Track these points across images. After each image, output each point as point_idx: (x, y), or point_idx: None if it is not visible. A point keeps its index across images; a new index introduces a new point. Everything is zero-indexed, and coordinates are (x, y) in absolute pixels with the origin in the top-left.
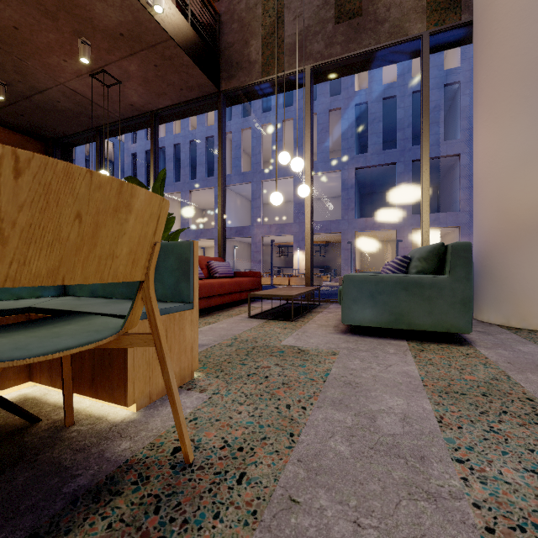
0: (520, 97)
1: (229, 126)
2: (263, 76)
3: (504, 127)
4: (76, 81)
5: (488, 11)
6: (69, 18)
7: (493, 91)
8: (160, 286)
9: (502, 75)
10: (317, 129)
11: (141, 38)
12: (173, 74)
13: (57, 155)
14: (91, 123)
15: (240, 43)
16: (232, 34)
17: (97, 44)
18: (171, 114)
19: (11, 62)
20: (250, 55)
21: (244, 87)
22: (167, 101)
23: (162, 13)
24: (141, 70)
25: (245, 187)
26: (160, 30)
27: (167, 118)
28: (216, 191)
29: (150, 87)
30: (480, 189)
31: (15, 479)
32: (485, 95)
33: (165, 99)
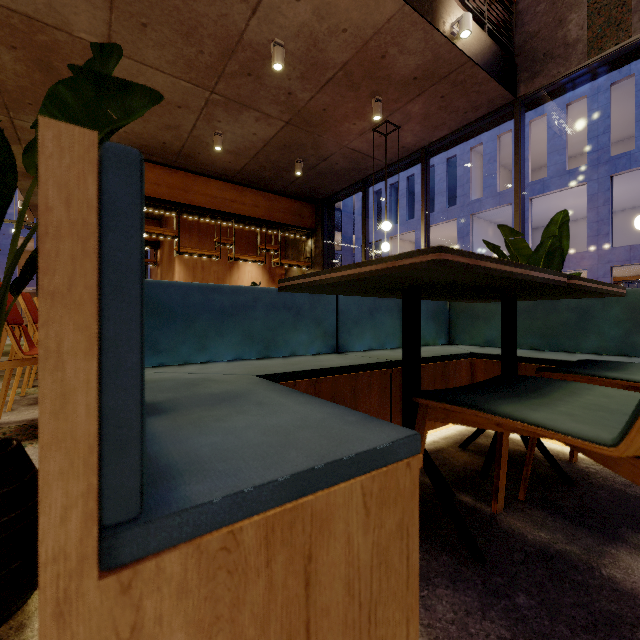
0: None
1: (478, 137)
2: (591, 55)
3: None
4: (357, 140)
5: None
6: (369, 83)
7: None
8: (596, 338)
9: None
10: (635, 99)
11: (435, 73)
12: (460, 99)
13: (324, 213)
14: (358, 176)
15: (550, 26)
16: (536, 19)
17: (387, 98)
18: (443, 145)
19: (311, 141)
20: (566, 35)
21: (555, 82)
22: (444, 131)
23: (468, 36)
24: (424, 107)
25: (501, 211)
26: (459, 56)
27: (438, 151)
28: (460, 222)
29: (429, 121)
30: None
31: (597, 493)
32: None
33: (441, 130)
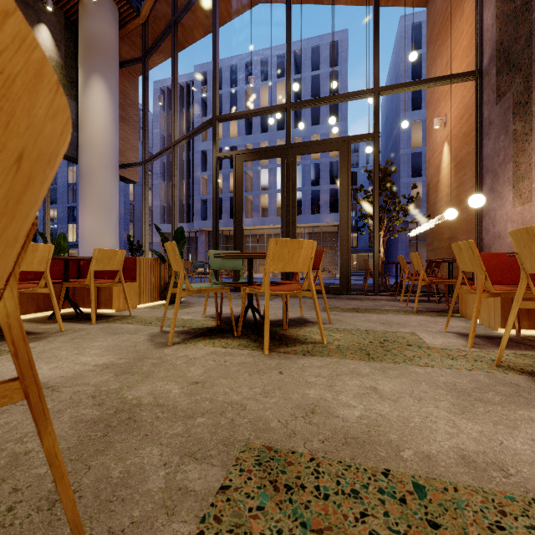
0: (102, 213)
1: None
2: None
3: (98, 220)
4: None
5: (92, 176)
6: None
7: (93, 206)
8: None
9: (97, 202)
10: None
11: None
12: None
13: None
14: None
15: None
16: None
17: None
18: None
19: None
20: None
21: None
22: None
23: None
24: None
25: None
26: None
27: None
28: None
29: None
30: (87, 238)
31: None
32: (90, 205)
33: None
